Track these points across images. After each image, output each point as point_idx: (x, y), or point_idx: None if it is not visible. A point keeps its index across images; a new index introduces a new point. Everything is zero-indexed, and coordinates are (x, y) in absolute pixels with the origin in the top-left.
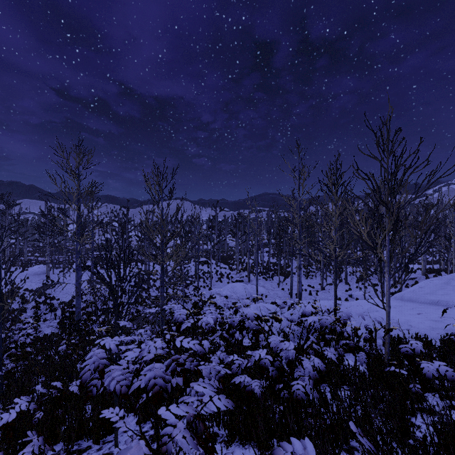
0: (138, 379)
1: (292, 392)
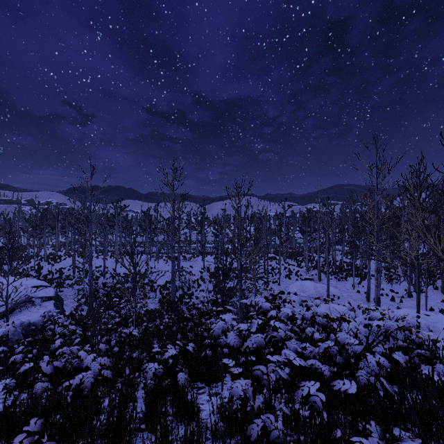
0: (246, 342)
1: (357, 379)
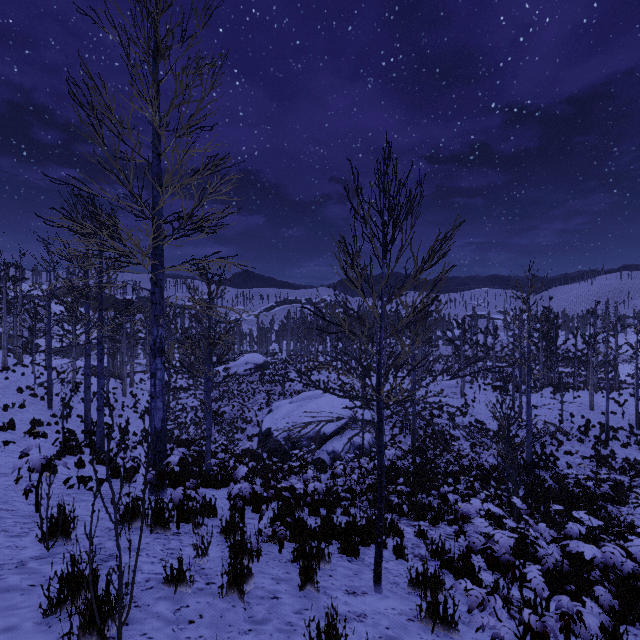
0: None
1: None
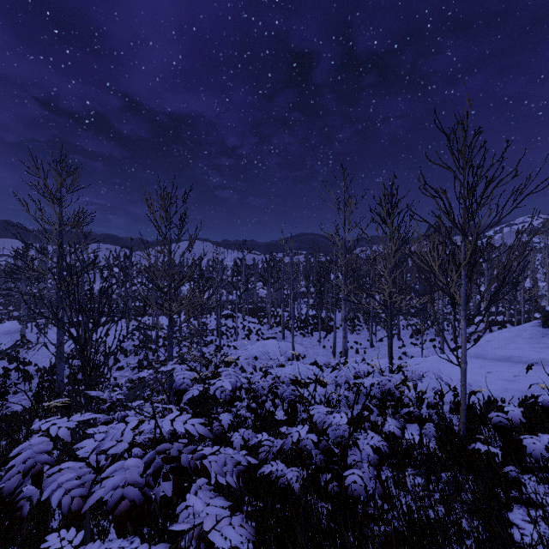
0: (100, 485)
1: (345, 485)
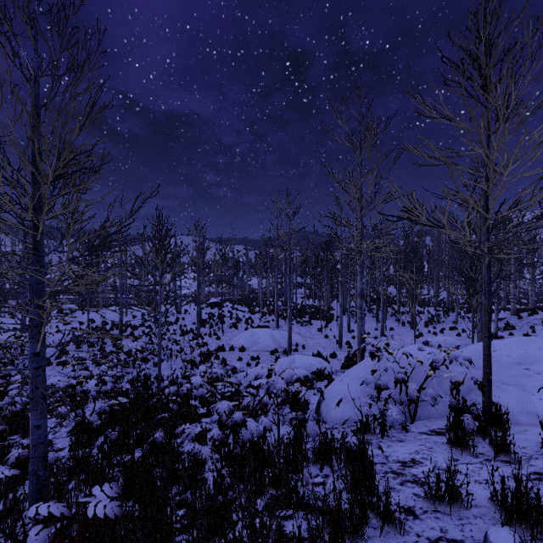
0: None
1: None
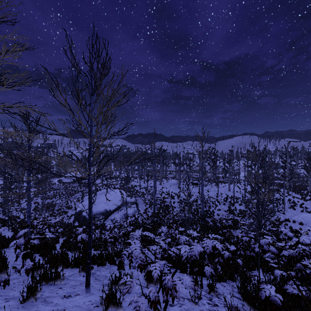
0: (282, 252)
1: None
